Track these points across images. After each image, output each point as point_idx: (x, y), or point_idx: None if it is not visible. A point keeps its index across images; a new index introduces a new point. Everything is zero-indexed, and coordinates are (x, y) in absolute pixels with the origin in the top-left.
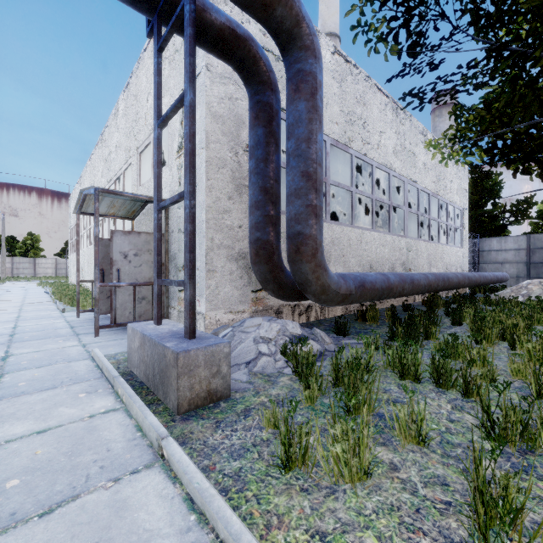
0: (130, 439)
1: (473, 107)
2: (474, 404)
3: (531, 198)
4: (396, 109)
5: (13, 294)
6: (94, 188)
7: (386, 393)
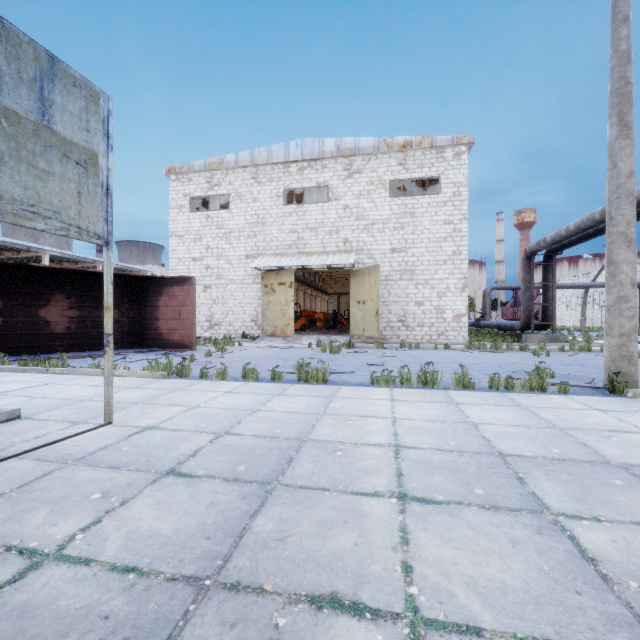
0: None
1: None
2: None
3: None
4: None
5: None
6: None
7: None
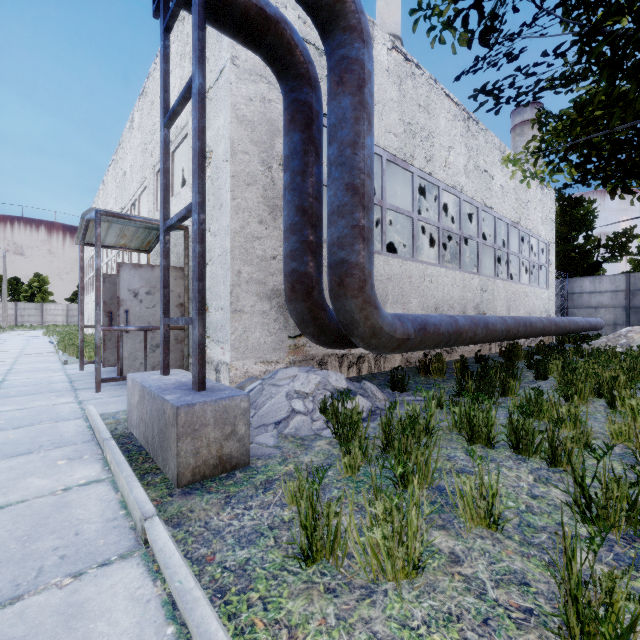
0: (109, 520)
1: (562, 112)
2: (564, 475)
3: (631, 231)
4: (468, 119)
5: (12, 345)
6: (95, 210)
7: (450, 460)
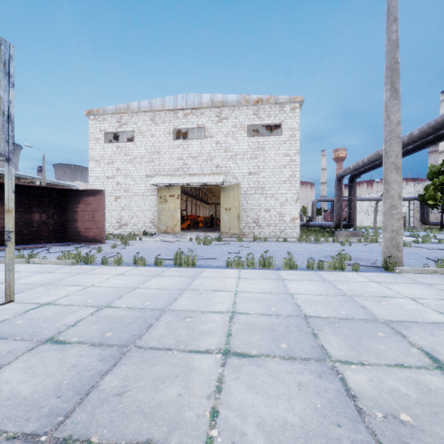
0: None
1: None
2: None
3: None
4: None
5: None
6: None
7: None
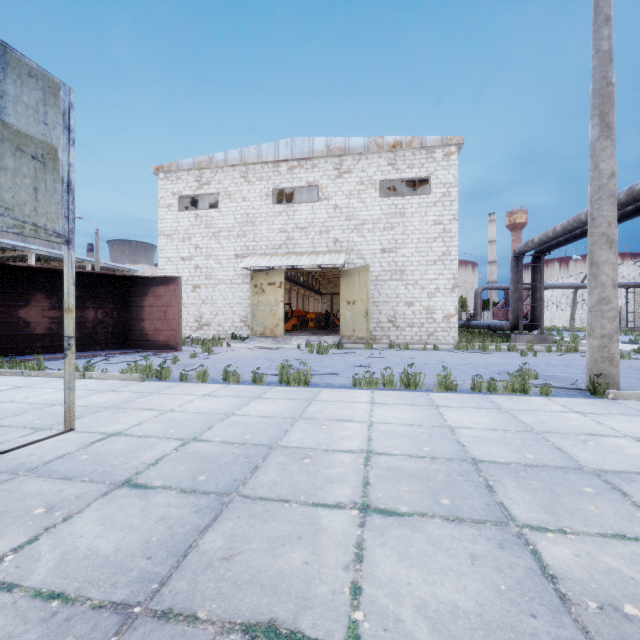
0: None
1: None
2: None
3: None
4: None
5: None
6: None
7: None
